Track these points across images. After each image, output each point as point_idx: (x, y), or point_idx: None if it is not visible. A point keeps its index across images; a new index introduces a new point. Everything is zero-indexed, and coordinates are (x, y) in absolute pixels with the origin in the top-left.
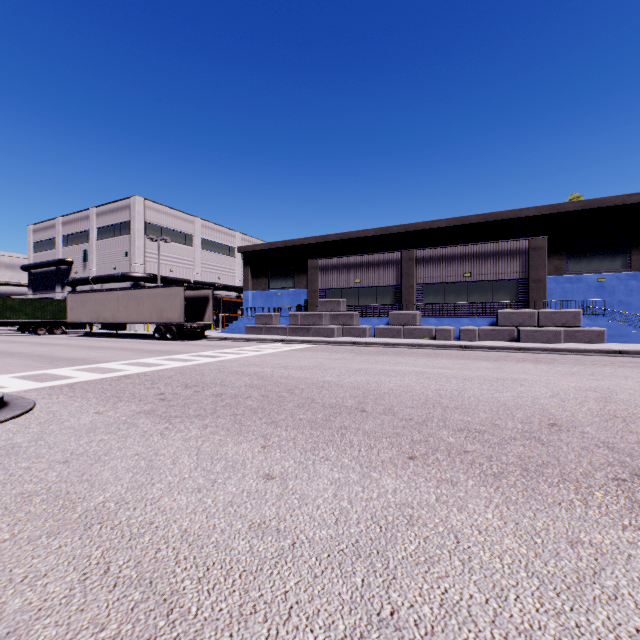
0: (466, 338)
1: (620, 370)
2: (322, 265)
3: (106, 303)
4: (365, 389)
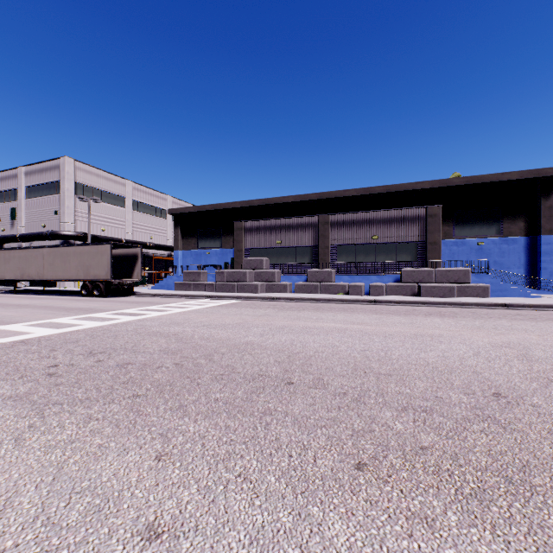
0: (375, 293)
1: (516, 323)
2: (247, 227)
3: (31, 260)
4: (290, 352)
